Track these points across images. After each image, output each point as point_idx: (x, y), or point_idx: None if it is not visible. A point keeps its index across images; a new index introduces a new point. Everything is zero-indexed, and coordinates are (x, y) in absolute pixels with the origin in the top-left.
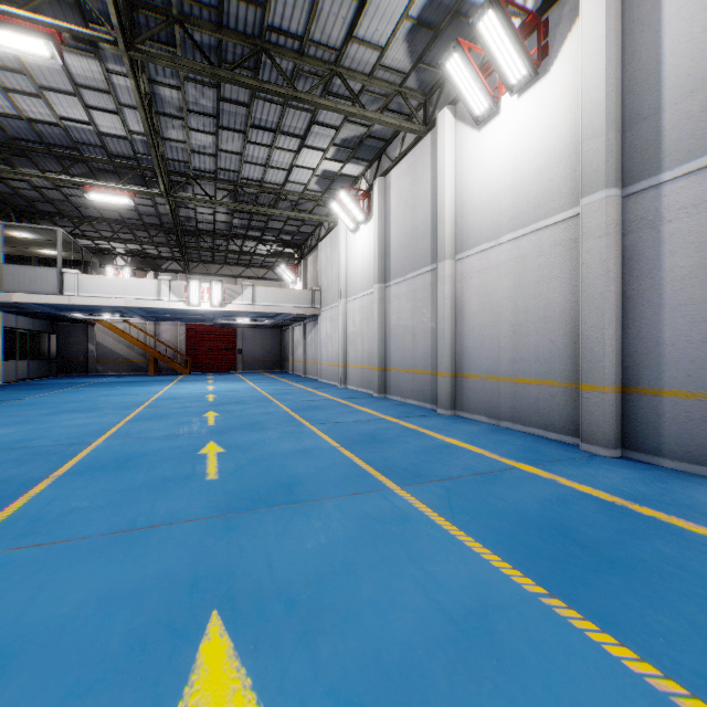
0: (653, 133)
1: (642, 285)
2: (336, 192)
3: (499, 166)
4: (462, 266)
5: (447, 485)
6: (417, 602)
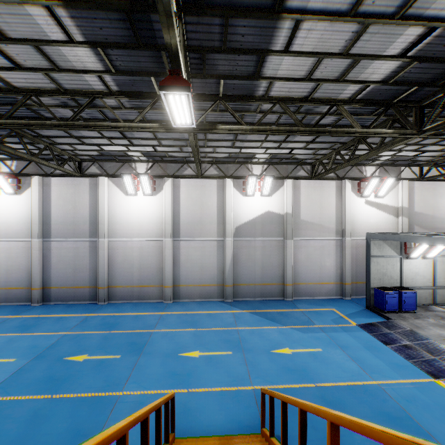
0: (50, 228)
1: (47, 263)
2: None
3: (1, 213)
4: None
5: None
6: None
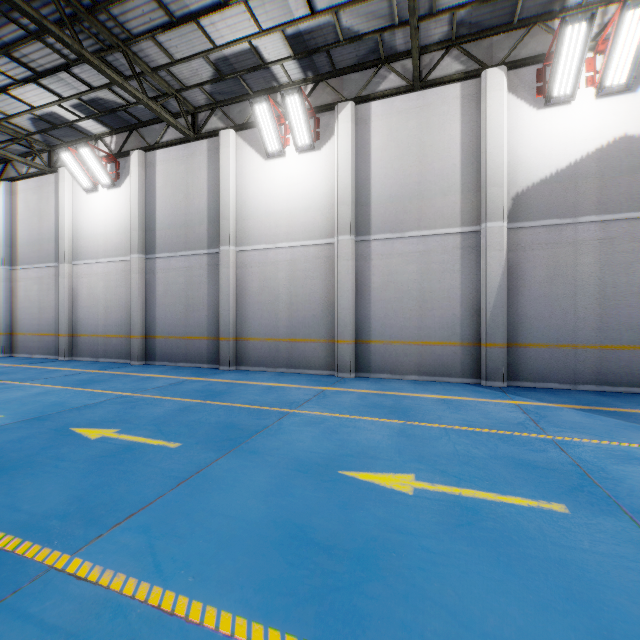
0: (154, 237)
1: (151, 295)
2: None
3: (98, 220)
4: (77, 269)
5: (48, 379)
6: (23, 394)
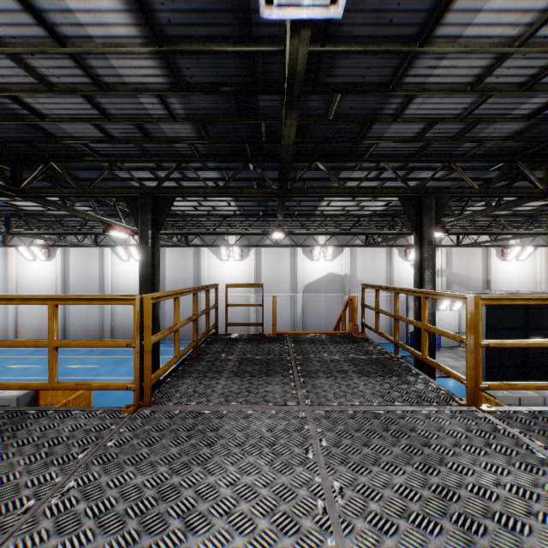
0: (165, 286)
1: (163, 312)
2: (30, 246)
3: (130, 275)
4: None
5: None
6: None
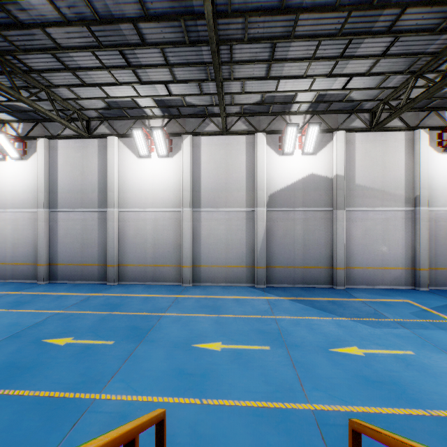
0: (56, 198)
1: (54, 236)
2: None
3: (7, 181)
4: None
5: None
6: None
